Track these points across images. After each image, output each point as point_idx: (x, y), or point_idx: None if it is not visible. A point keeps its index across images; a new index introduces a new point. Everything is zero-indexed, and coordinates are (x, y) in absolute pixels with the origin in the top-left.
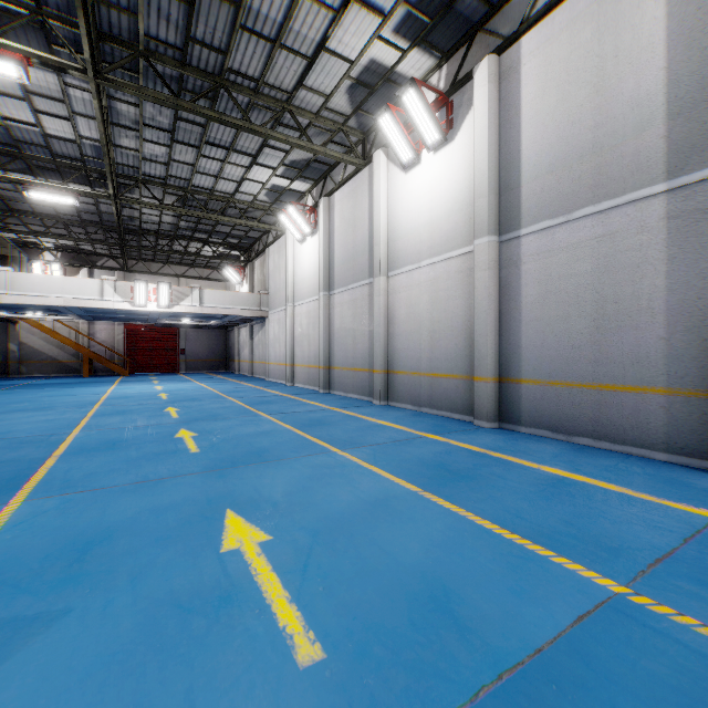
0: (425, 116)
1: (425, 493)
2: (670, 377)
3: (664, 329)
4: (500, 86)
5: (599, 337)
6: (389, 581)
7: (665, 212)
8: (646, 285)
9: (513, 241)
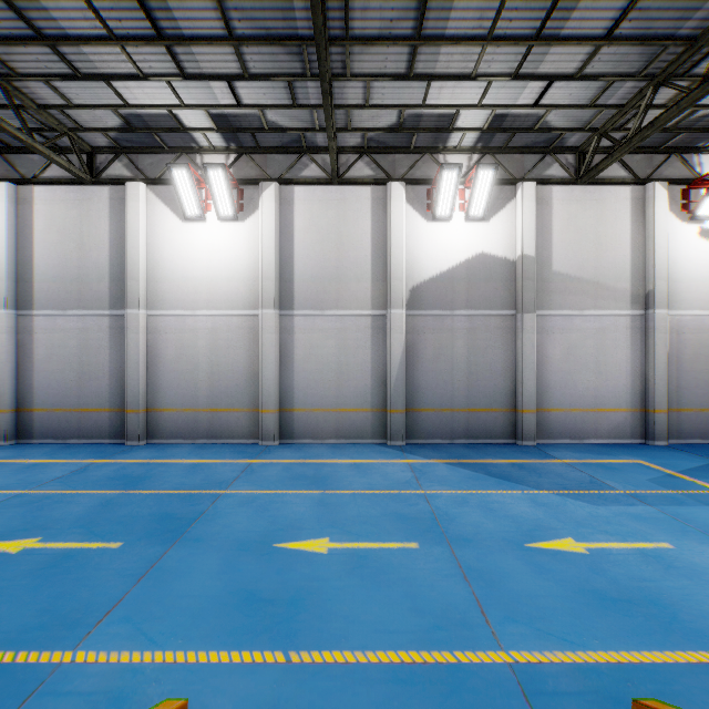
0: None
1: None
2: (111, 403)
3: (109, 380)
4: (19, 207)
5: (81, 383)
6: None
7: (109, 325)
8: (102, 358)
9: (29, 317)
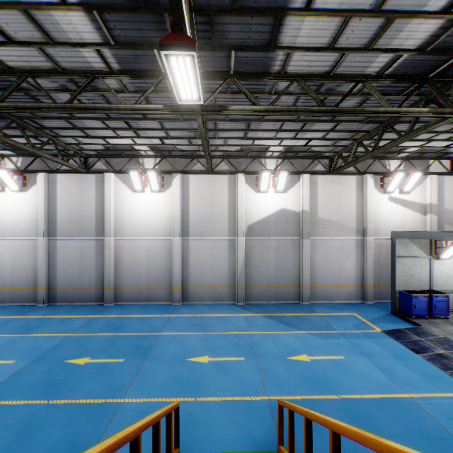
0: (11, 181)
1: (25, 335)
2: (96, 284)
3: (95, 272)
4: (49, 184)
5: (81, 274)
6: (24, 350)
7: (95, 244)
8: (92, 261)
9: (54, 240)
